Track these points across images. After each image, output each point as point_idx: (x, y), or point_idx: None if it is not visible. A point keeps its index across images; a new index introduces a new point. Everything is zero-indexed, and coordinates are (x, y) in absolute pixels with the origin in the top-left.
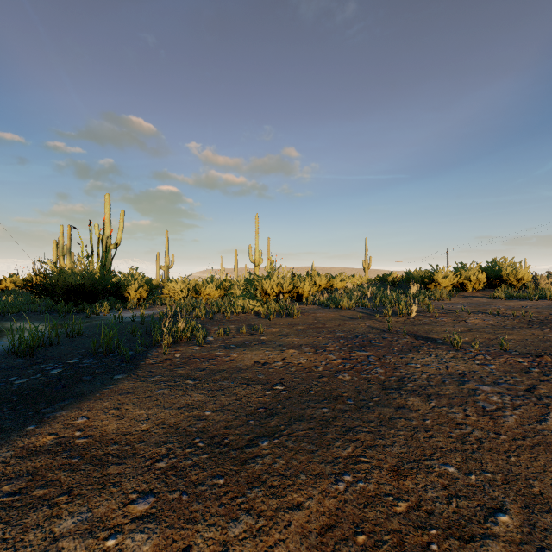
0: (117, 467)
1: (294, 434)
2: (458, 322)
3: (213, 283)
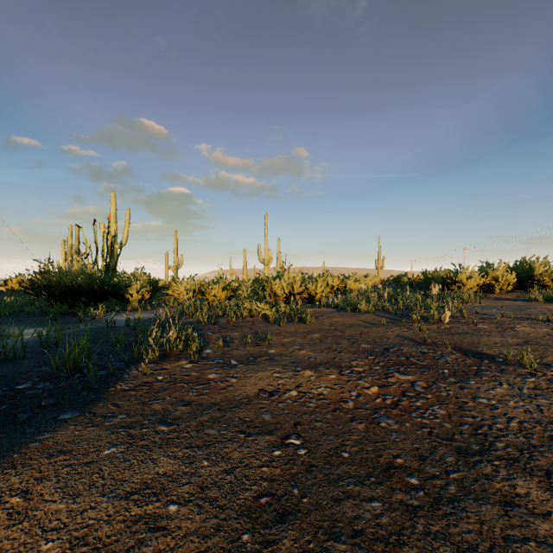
0: None
1: None
2: (503, 330)
3: (219, 283)
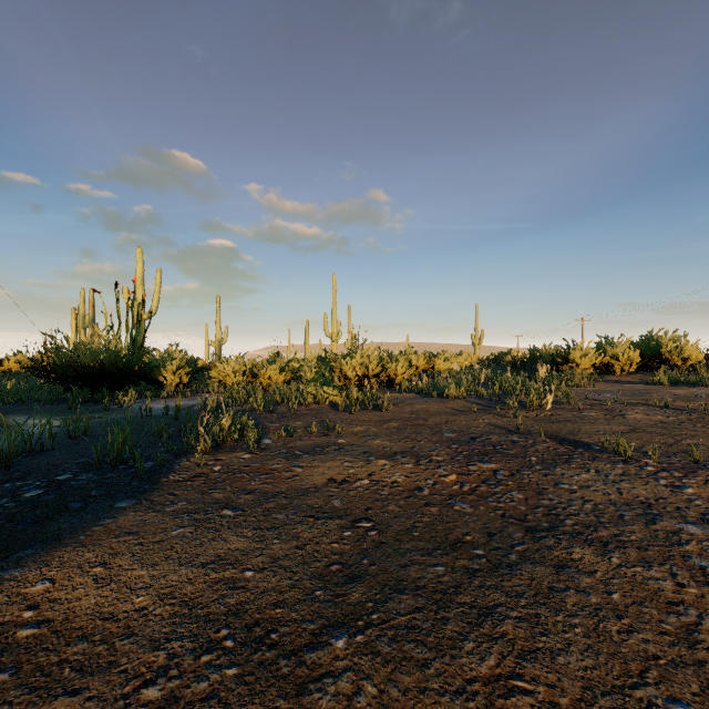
0: (70, 698)
1: (391, 621)
2: (612, 417)
3: (276, 363)
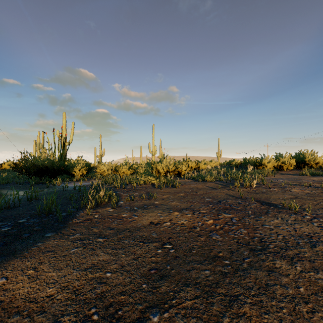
0: None
1: (183, 304)
2: (285, 191)
3: (126, 165)
